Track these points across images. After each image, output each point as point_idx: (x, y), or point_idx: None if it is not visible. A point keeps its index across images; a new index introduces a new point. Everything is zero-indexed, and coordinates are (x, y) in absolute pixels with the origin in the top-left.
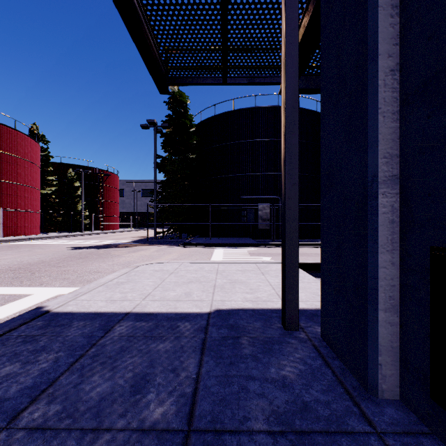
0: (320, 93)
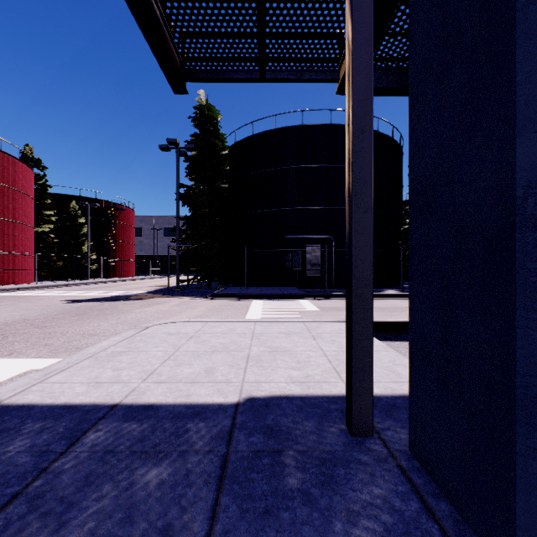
0: (391, 95)
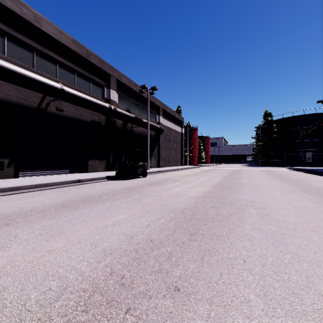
0: None
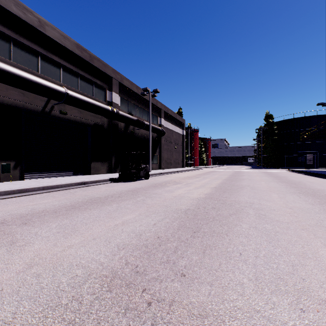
0: None
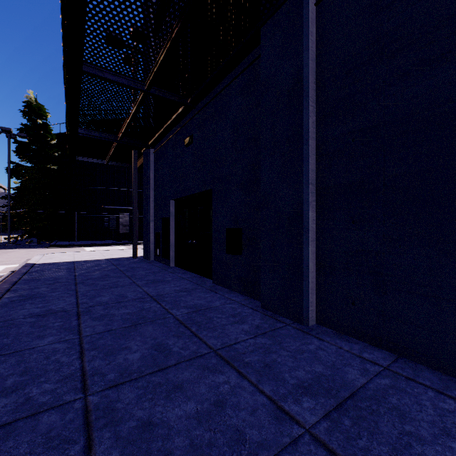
0: None
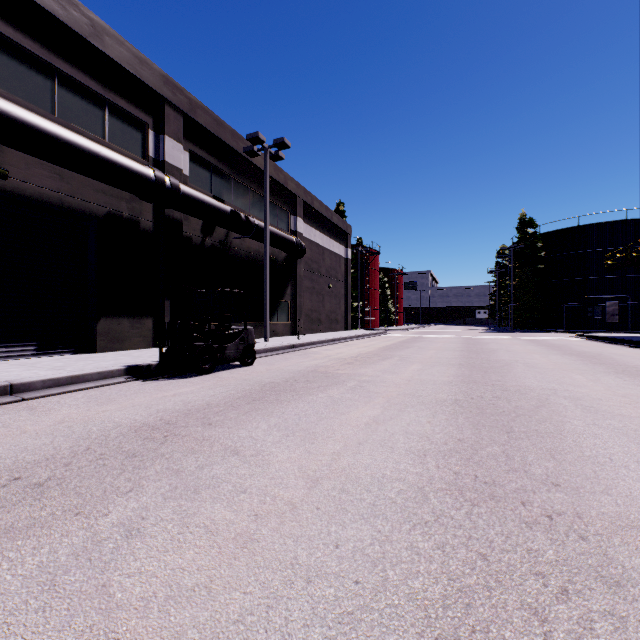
0: None
